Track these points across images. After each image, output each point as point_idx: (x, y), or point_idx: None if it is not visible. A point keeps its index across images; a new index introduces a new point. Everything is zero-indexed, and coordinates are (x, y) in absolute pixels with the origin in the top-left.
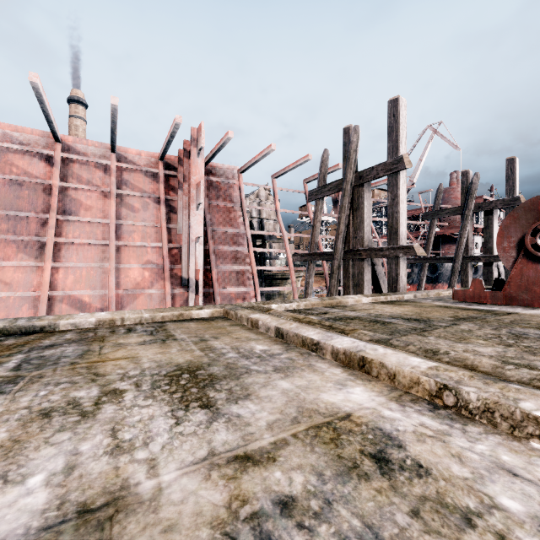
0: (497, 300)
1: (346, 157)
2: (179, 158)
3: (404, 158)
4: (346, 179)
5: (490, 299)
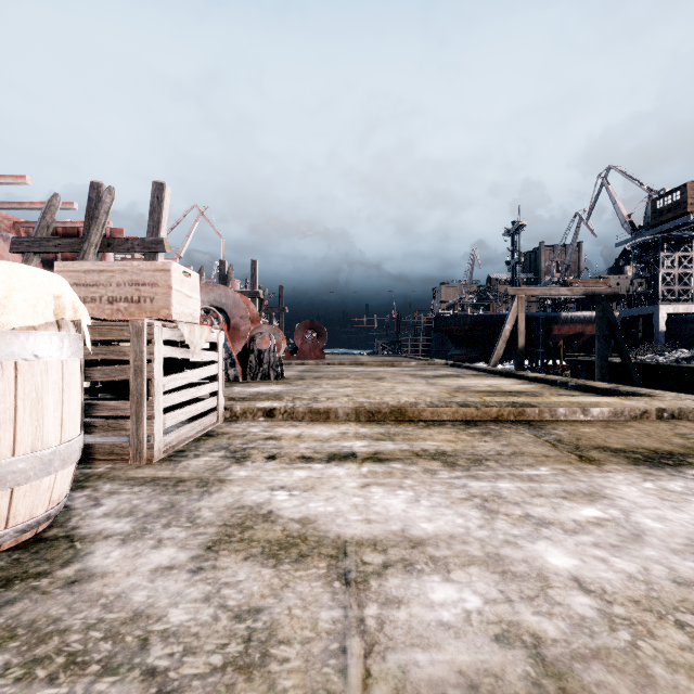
0: (295, 359)
1: (222, 278)
2: (58, 234)
3: (260, 292)
4: None
5: (293, 359)
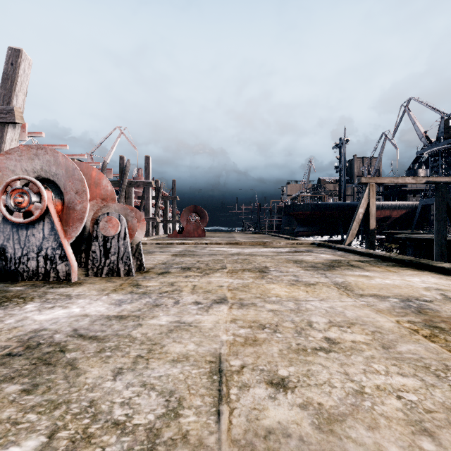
0: (181, 237)
1: (121, 171)
2: None
3: (152, 182)
4: (124, 183)
5: (179, 236)
